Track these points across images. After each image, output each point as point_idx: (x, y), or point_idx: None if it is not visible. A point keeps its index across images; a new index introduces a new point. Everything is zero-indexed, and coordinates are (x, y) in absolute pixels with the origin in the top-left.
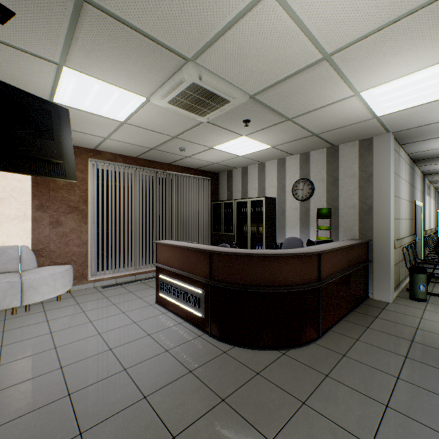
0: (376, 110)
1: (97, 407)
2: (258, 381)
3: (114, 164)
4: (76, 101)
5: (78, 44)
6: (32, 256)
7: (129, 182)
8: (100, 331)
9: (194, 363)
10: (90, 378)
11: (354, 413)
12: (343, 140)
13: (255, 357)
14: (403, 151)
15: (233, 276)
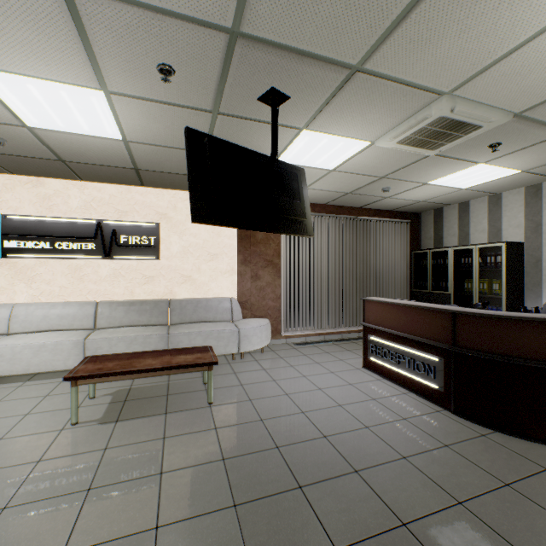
0: None
1: (358, 453)
2: None
3: None
4: (296, 158)
5: (329, 108)
6: (239, 308)
7: (319, 233)
8: (319, 387)
9: (446, 438)
10: (335, 427)
11: None
12: None
13: (533, 450)
14: None
15: (492, 344)
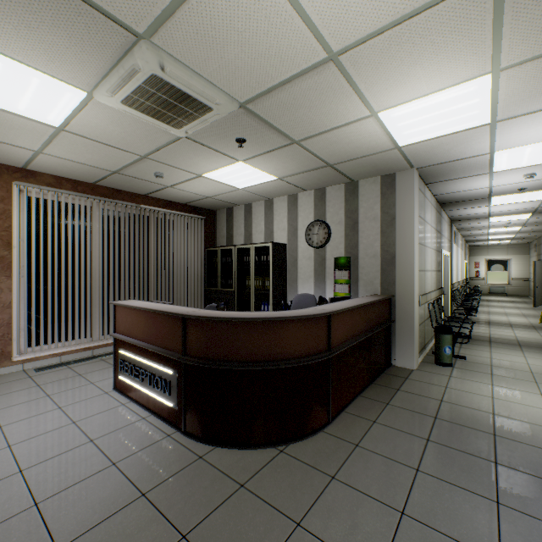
0: (397, 137)
1: None
2: (241, 498)
3: (56, 192)
4: None
5: None
6: None
7: (83, 219)
8: (11, 442)
9: (152, 481)
10: None
11: (362, 530)
12: (363, 174)
13: (242, 461)
14: (429, 192)
15: (215, 350)
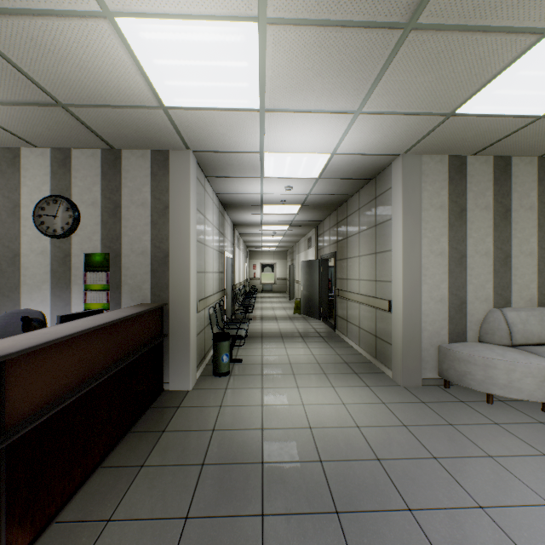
0: (159, 88)
1: None
2: None
3: None
4: None
5: None
6: None
7: None
8: None
9: None
10: None
11: None
12: (126, 140)
13: None
14: (211, 188)
15: None
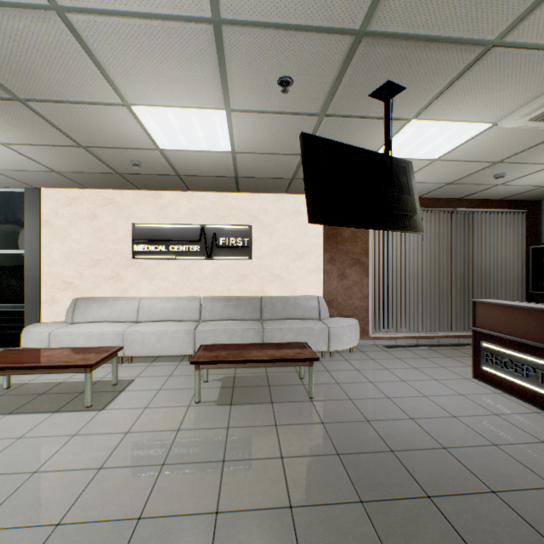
0: None
1: (491, 472)
2: None
3: None
4: (396, 151)
5: (448, 92)
6: (326, 307)
7: None
8: (423, 394)
9: None
10: (454, 439)
11: None
12: None
13: None
14: None
15: None
